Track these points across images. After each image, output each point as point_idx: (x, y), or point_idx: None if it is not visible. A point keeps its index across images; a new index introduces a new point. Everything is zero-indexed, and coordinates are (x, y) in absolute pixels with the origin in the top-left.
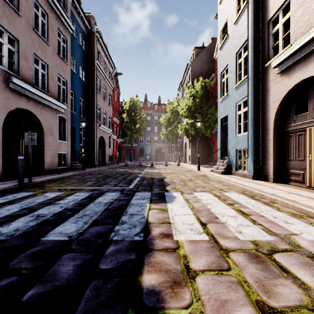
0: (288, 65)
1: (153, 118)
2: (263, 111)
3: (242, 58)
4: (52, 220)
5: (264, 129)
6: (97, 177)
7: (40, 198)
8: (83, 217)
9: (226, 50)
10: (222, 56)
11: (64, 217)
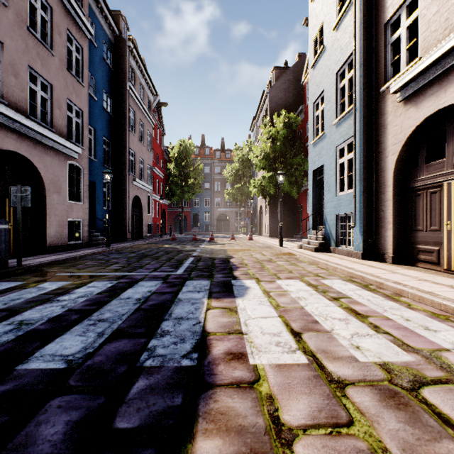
0: (416, 88)
1: (214, 170)
2: (377, 158)
3: (346, 80)
4: (44, 330)
5: (379, 184)
6: (128, 257)
7: (31, 291)
8: (98, 324)
9: (321, 68)
10: (315, 77)
11: (64, 324)
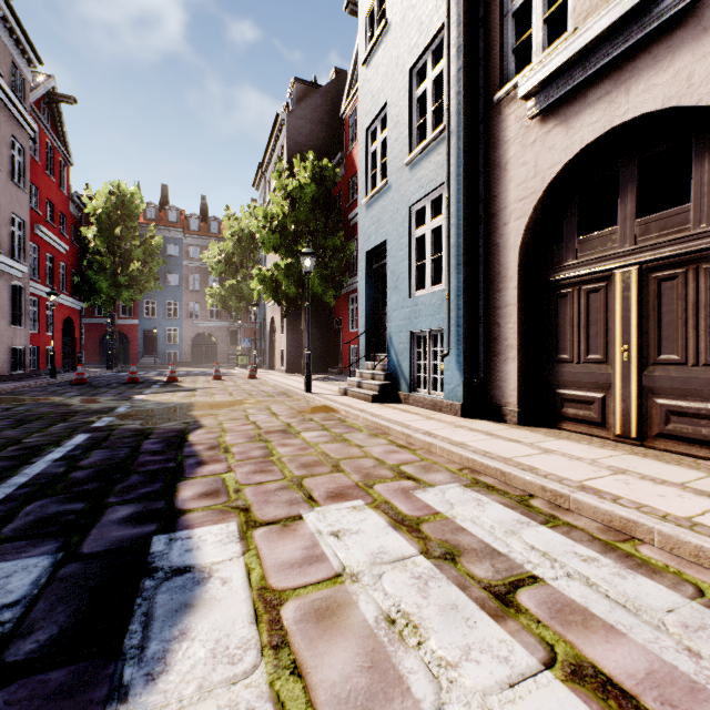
0: (569, 86)
1: (187, 252)
2: (486, 227)
3: (429, 82)
4: None
5: (491, 275)
6: None
7: None
8: None
9: (382, 64)
10: (371, 81)
11: None
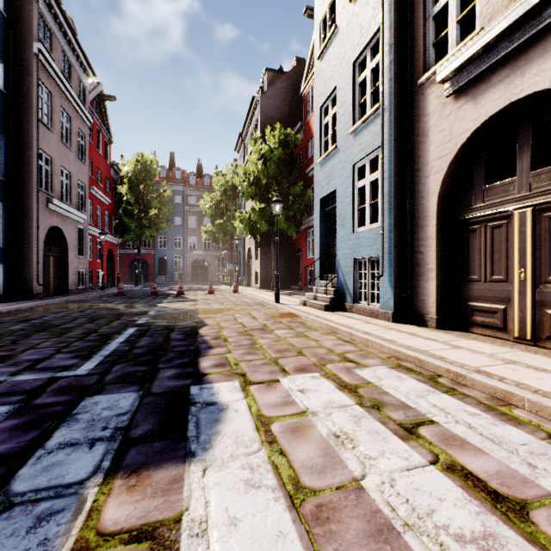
0: (476, 72)
1: (188, 200)
2: (412, 179)
3: (368, 71)
4: None
5: (416, 216)
6: (3, 332)
7: None
8: None
9: (332, 58)
10: (324, 71)
11: None
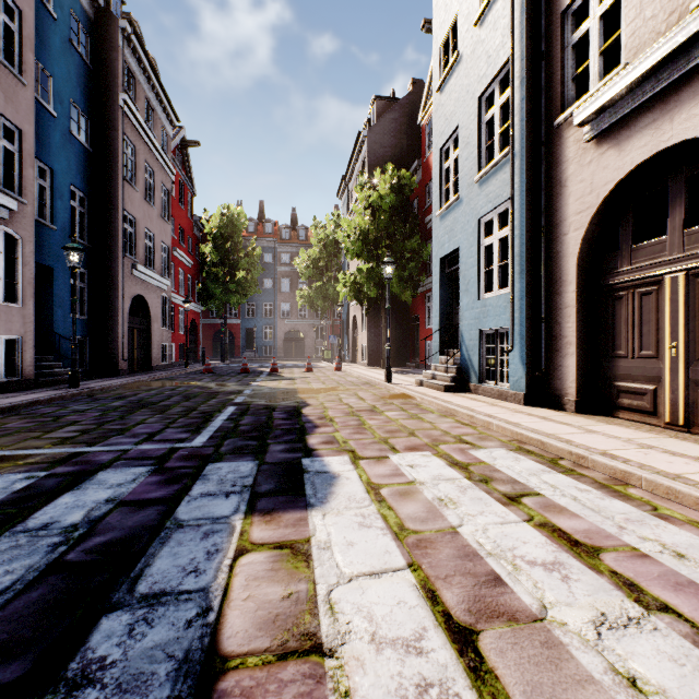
0: (620, 115)
1: (280, 259)
2: (548, 236)
3: (496, 108)
4: None
5: (552, 280)
6: (106, 408)
7: None
8: None
9: (454, 91)
10: (444, 106)
11: None
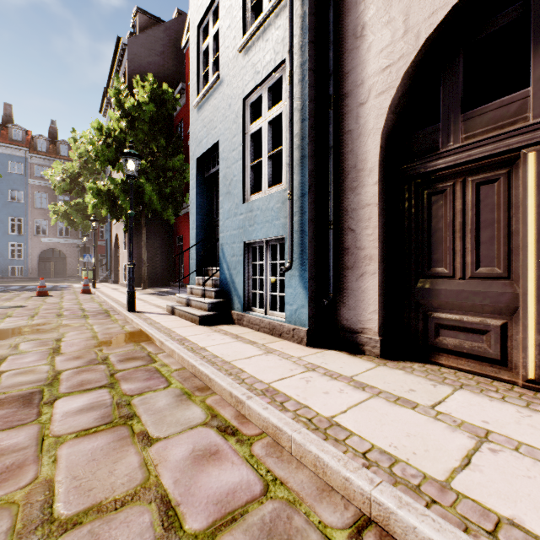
0: None
1: (33, 171)
2: (336, 111)
3: None
4: None
5: (342, 170)
6: None
7: None
8: None
9: None
10: None
11: None
